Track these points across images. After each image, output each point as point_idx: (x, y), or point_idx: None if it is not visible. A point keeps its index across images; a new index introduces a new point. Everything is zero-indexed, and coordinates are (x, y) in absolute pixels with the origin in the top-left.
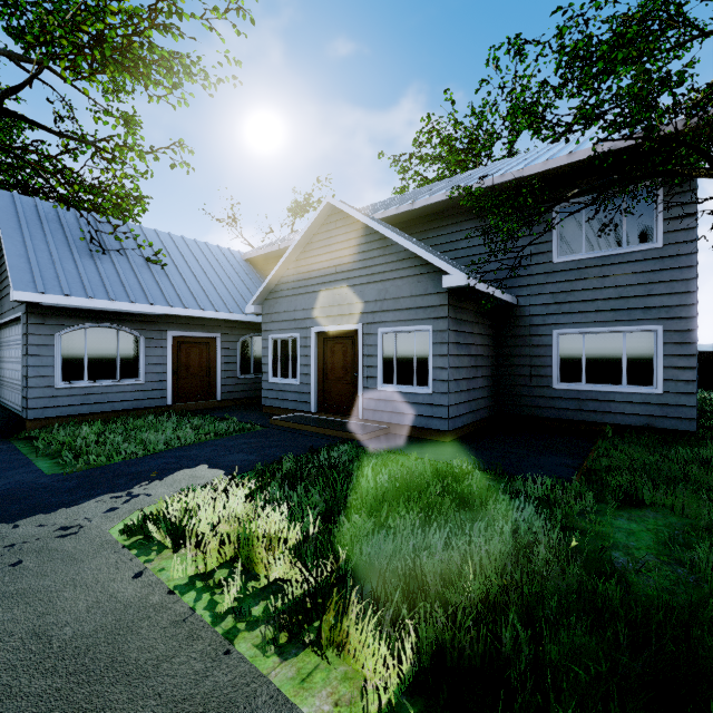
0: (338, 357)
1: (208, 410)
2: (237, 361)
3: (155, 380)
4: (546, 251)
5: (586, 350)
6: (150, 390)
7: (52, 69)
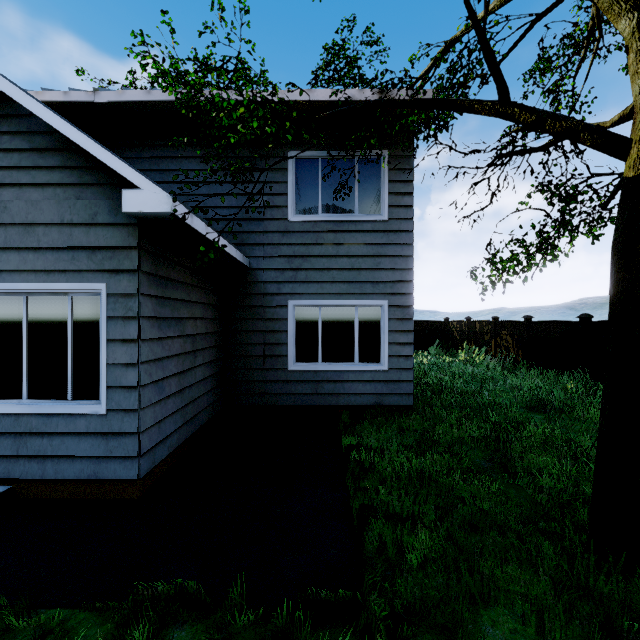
0: None
1: None
2: None
3: None
4: (281, 205)
5: (322, 325)
6: None
7: None
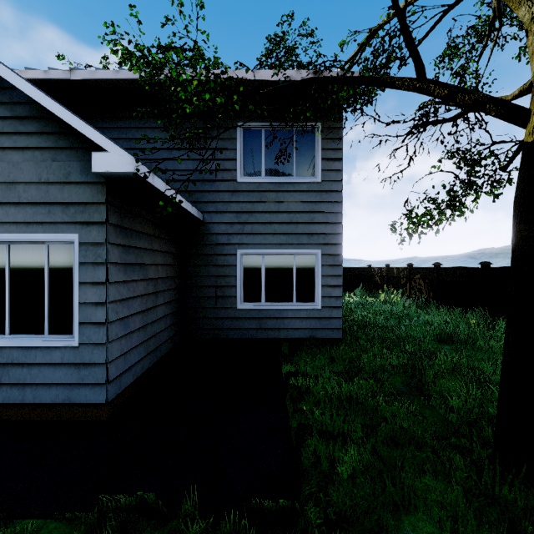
0: None
1: None
2: None
3: None
4: (231, 168)
5: (265, 270)
6: None
7: None
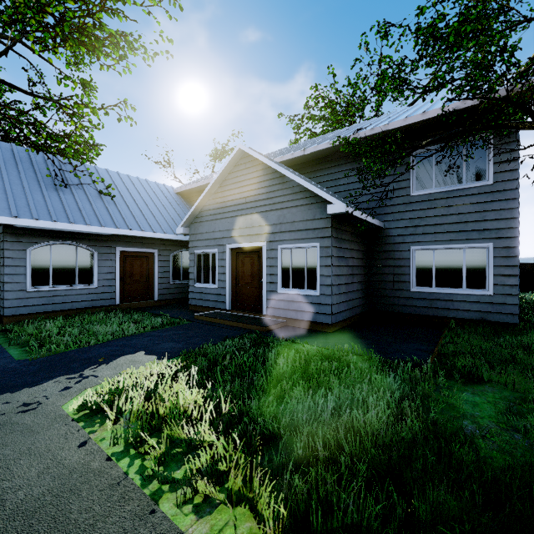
0: (247, 267)
1: (147, 308)
2: (170, 270)
3: (106, 285)
4: (405, 187)
5: (435, 262)
6: (102, 293)
7: (26, 45)
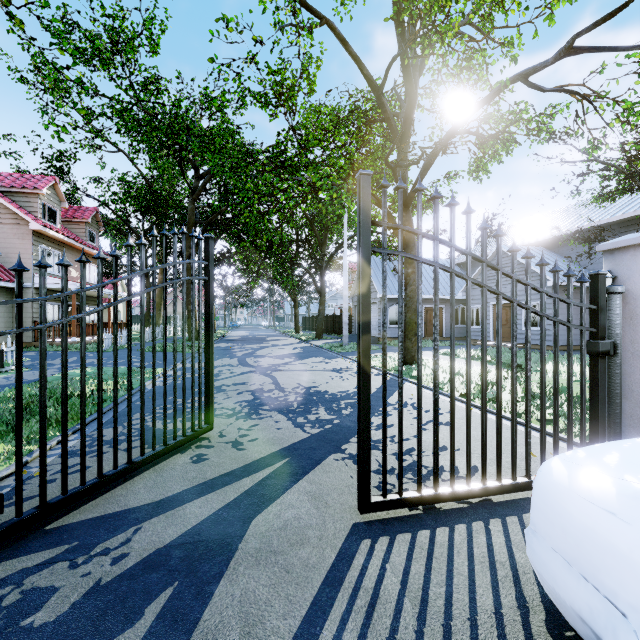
0: (503, 315)
1: (440, 340)
2: None
3: None
4: None
5: None
6: None
7: None
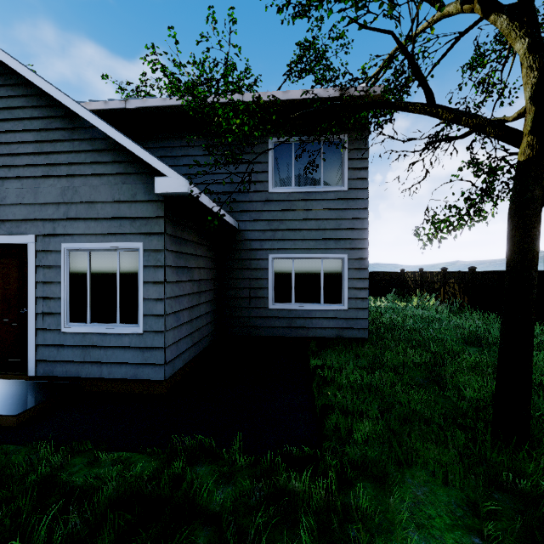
0: None
1: None
2: None
3: None
4: (263, 180)
5: (295, 273)
6: None
7: None
